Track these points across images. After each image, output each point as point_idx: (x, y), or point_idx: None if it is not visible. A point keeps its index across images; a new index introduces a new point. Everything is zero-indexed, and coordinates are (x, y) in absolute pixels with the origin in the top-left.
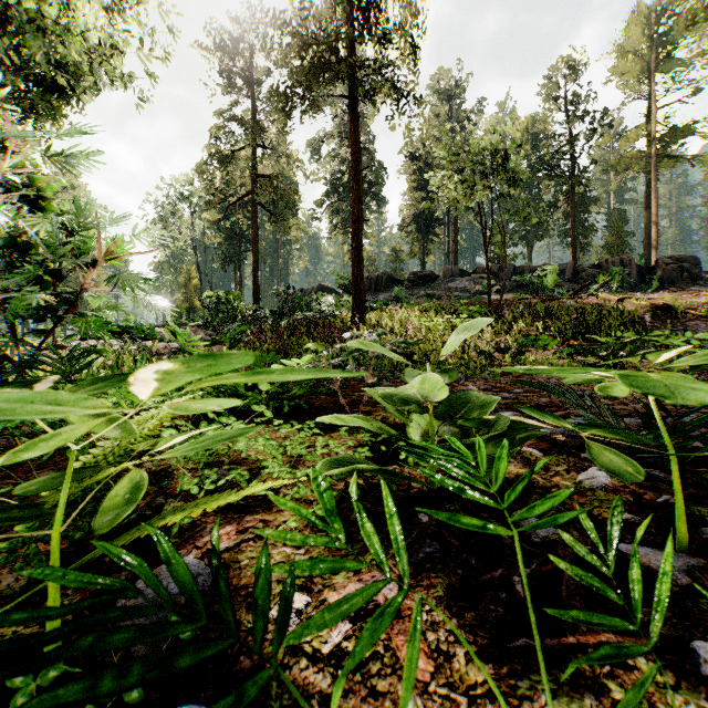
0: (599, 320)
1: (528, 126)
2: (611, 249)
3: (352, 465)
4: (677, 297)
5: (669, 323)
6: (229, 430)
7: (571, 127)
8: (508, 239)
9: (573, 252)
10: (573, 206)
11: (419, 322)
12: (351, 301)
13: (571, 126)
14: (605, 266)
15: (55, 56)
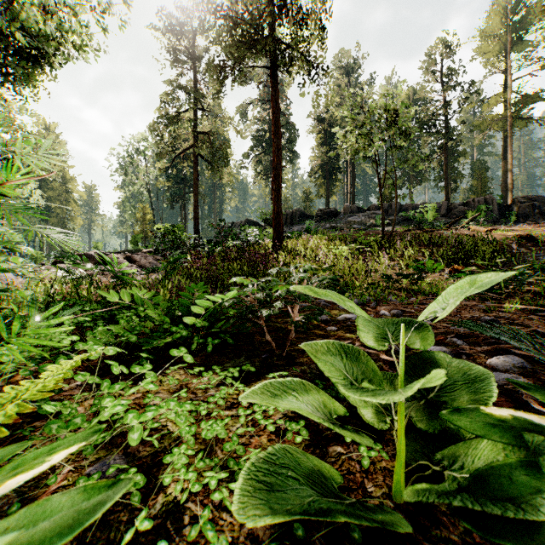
0: (474, 247)
1: (409, 95)
2: (476, 191)
3: (287, 473)
4: (535, 228)
5: (532, 250)
6: (62, 497)
7: (444, 95)
8: (397, 182)
9: (446, 193)
10: (446, 157)
11: (327, 249)
12: (271, 232)
13: (444, 94)
14: (472, 204)
15: (30, 32)
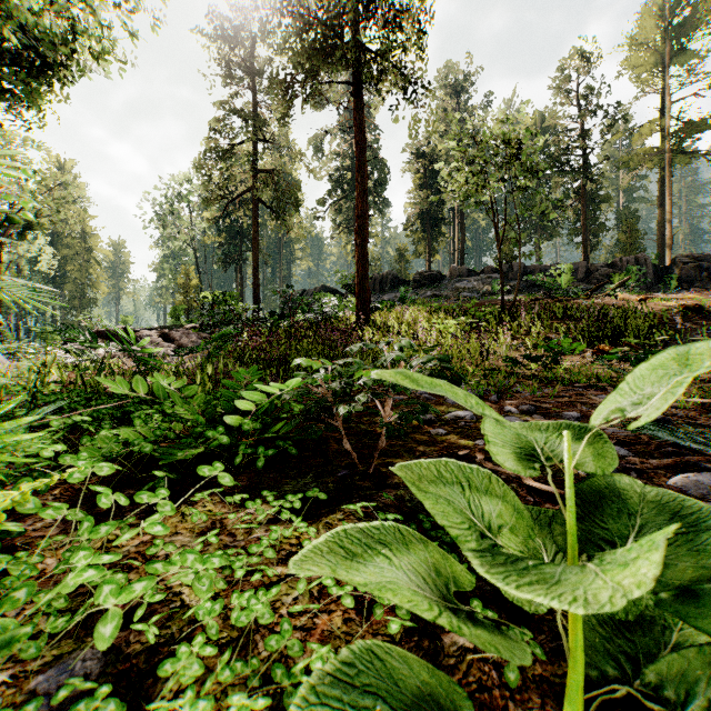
0: (624, 321)
1: (536, 123)
2: (623, 248)
3: (375, 705)
4: (704, 296)
5: (702, 325)
6: None
7: (582, 122)
8: (521, 236)
9: (584, 251)
10: (584, 203)
11: (429, 324)
12: (355, 302)
13: (582, 121)
14: (619, 265)
15: (32, 34)
